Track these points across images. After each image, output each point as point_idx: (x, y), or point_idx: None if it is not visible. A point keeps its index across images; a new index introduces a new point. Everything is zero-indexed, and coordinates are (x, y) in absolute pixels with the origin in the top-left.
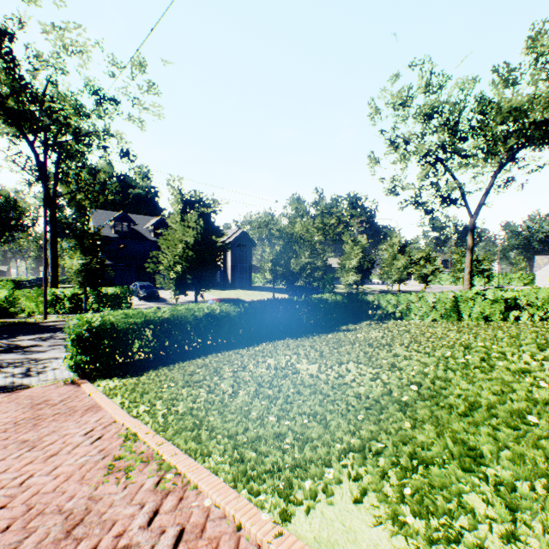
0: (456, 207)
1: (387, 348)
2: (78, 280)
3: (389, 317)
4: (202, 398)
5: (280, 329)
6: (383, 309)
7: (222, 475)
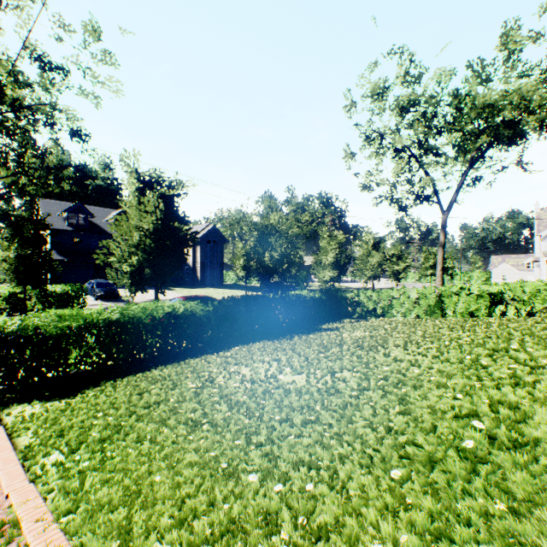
0: (429, 204)
1: (381, 351)
2: (14, 276)
3: (369, 315)
4: (148, 434)
5: (255, 330)
6: (364, 306)
7: None
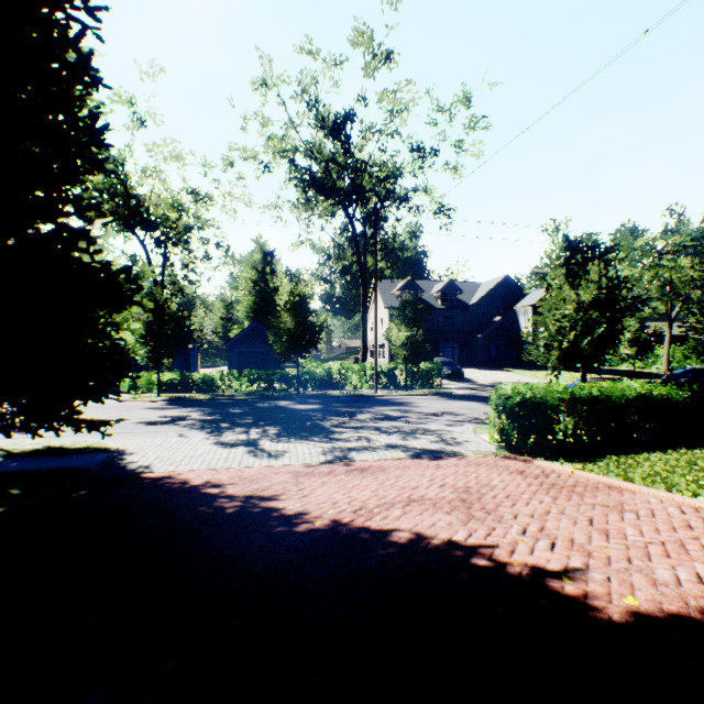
0: None
1: None
2: (403, 353)
3: None
4: None
5: None
6: None
7: None
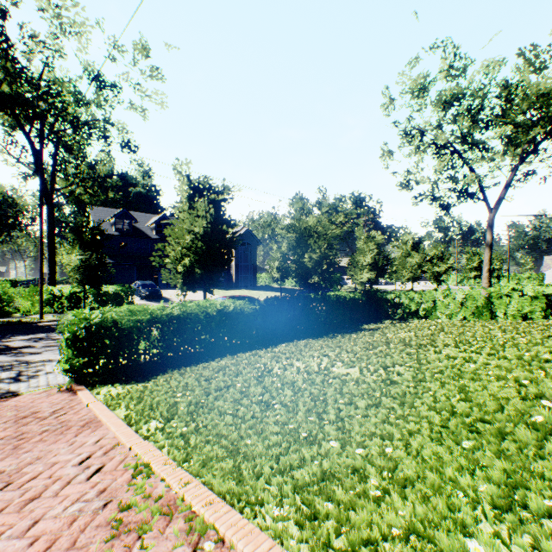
0: (474, 201)
1: (430, 349)
2: (76, 276)
3: (410, 316)
4: (227, 411)
5: (297, 329)
6: (405, 307)
7: (291, 546)
